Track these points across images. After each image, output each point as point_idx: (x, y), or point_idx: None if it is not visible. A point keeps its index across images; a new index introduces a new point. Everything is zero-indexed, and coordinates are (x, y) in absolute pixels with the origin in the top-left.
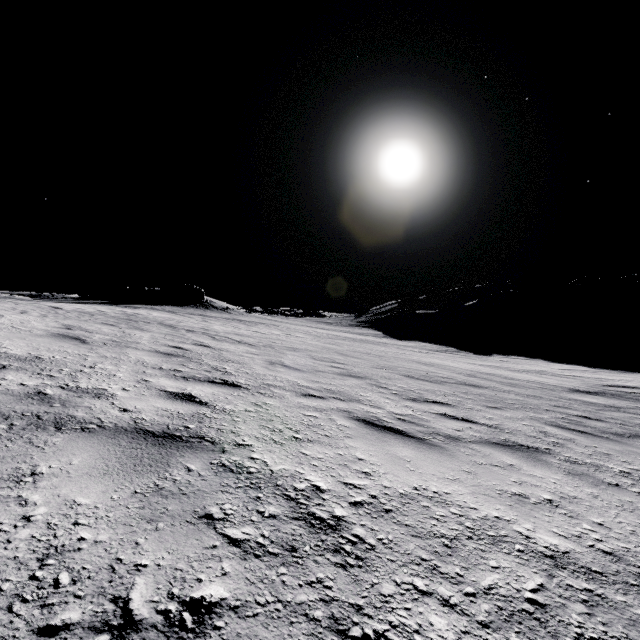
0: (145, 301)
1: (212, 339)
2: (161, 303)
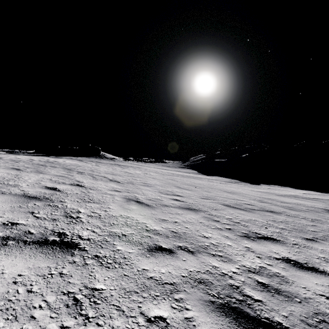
0: (68, 154)
1: (92, 178)
2: (76, 155)
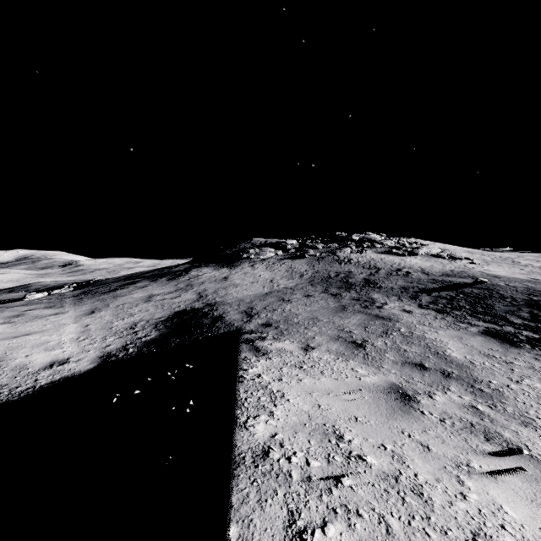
0: None
1: None
2: None
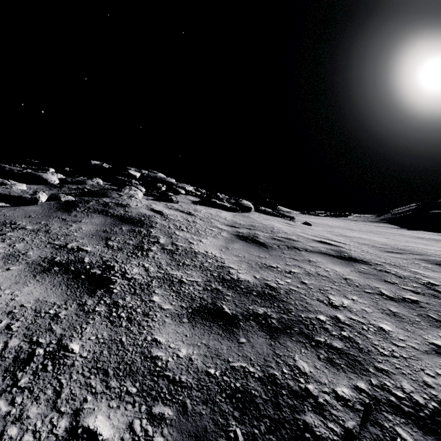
0: None
1: None
2: None
